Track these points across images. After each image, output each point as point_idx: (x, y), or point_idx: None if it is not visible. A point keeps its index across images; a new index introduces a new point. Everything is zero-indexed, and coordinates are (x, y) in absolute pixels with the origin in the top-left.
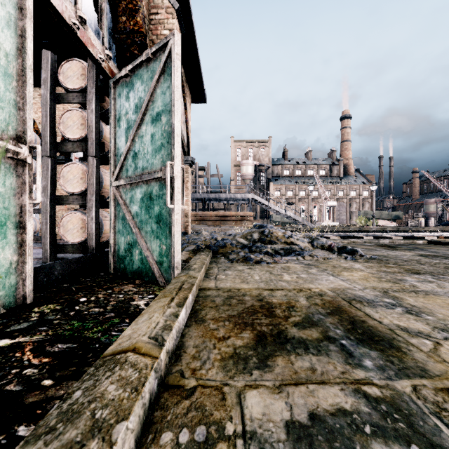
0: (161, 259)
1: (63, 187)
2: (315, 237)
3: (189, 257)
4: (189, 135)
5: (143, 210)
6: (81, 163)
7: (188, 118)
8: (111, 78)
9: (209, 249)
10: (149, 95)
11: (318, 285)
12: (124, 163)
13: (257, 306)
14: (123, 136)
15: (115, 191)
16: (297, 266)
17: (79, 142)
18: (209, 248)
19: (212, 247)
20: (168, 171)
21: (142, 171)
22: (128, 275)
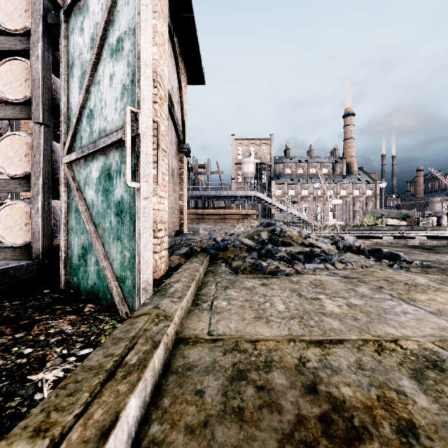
0: (123, 273)
1: (0, 167)
2: (332, 237)
3: (179, 263)
4: (184, 118)
5: (100, 195)
6: (25, 133)
7: (183, 100)
8: (61, 7)
9: (205, 253)
10: (105, 11)
11: (403, 329)
12: (77, 127)
13: (314, 423)
14: (77, 88)
15: (66, 171)
16: (333, 281)
17: (23, 105)
18: (205, 252)
19: (209, 250)
20: (128, 123)
21: (99, 136)
22: (81, 294)
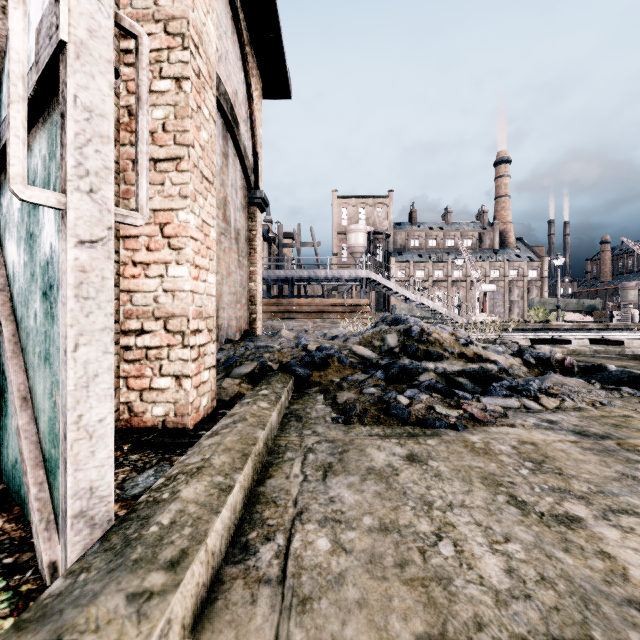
0: (53, 450)
1: None
2: (501, 341)
3: (237, 392)
4: (257, 149)
5: (21, 250)
6: None
7: (256, 119)
8: None
9: (287, 373)
10: None
11: None
12: None
13: None
14: None
15: None
16: (564, 447)
17: None
18: (287, 371)
19: (294, 368)
20: None
21: None
22: (1, 477)
